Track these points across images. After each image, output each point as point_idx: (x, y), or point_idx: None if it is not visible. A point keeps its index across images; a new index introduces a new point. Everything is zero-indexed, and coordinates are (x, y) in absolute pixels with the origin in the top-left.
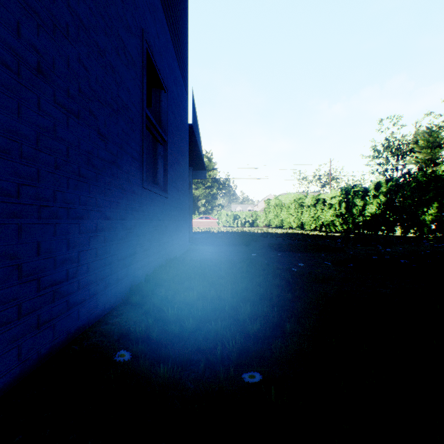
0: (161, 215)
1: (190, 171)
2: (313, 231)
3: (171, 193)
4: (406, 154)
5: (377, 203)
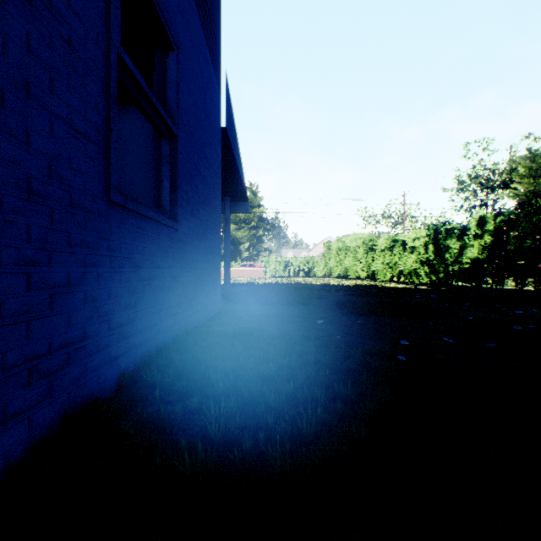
0: (164, 258)
1: (227, 202)
2: (389, 282)
3: (186, 223)
4: (498, 186)
5: (479, 245)
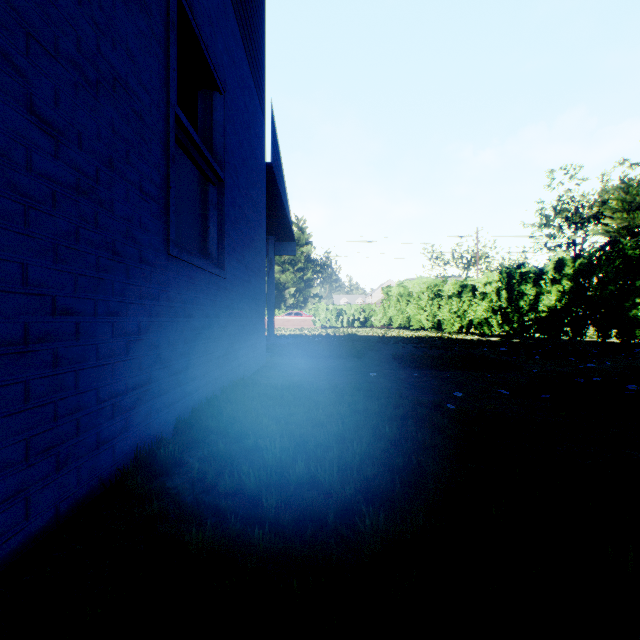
0: (213, 308)
1: (271, 242)
2: (457, 334)
3: (232, 270)
4: (588, 221)
5: (557, 291)
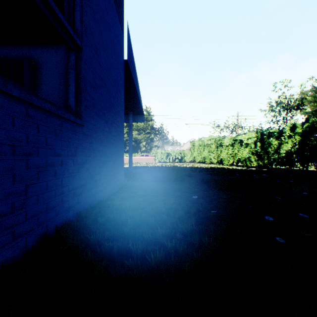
0: (67, 148)
1: (130, 115)
2: (231, 165)
3: (91, 121)
4: (293, 108)
5: (291, 142)
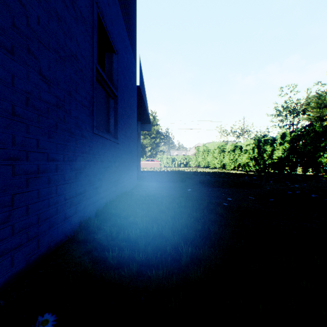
0: (112, 157)
1: (139, 124)
2: (232, 170)
3: (121, 139)
4: (300, 113)
5: (282, 149)
